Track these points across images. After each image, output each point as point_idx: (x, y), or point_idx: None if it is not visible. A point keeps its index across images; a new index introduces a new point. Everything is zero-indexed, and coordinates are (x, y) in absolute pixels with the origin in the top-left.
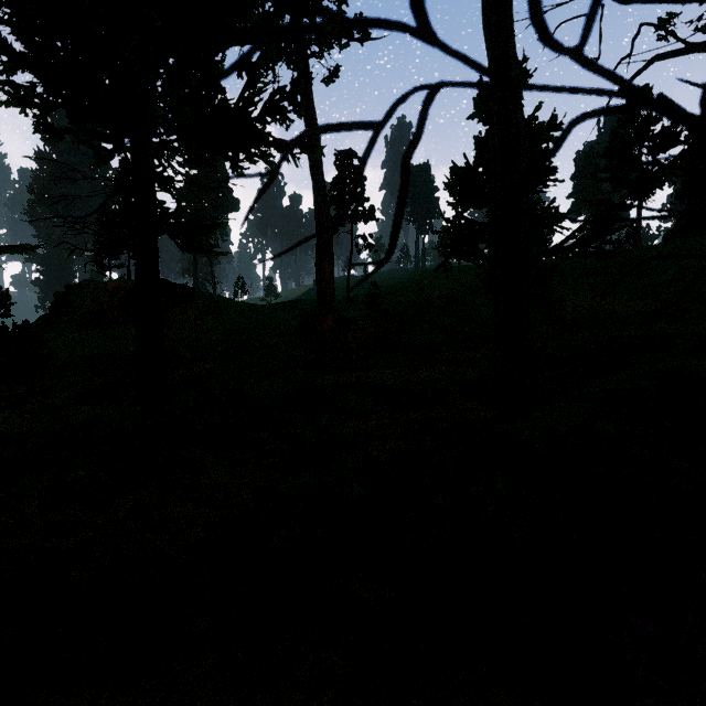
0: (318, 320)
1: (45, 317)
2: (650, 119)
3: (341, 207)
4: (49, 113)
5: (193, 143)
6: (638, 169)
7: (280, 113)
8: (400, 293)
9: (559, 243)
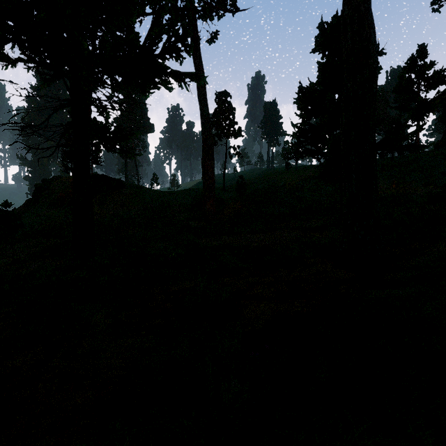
0: (203, 200)
1: (31, 200)
2: (425, 66)
3: (219, 129)
4: (4, 45)
5: (114, 74)
6: (417, 99)
7: (176, 51)
8: (258, 184)
9: (381, 140)
